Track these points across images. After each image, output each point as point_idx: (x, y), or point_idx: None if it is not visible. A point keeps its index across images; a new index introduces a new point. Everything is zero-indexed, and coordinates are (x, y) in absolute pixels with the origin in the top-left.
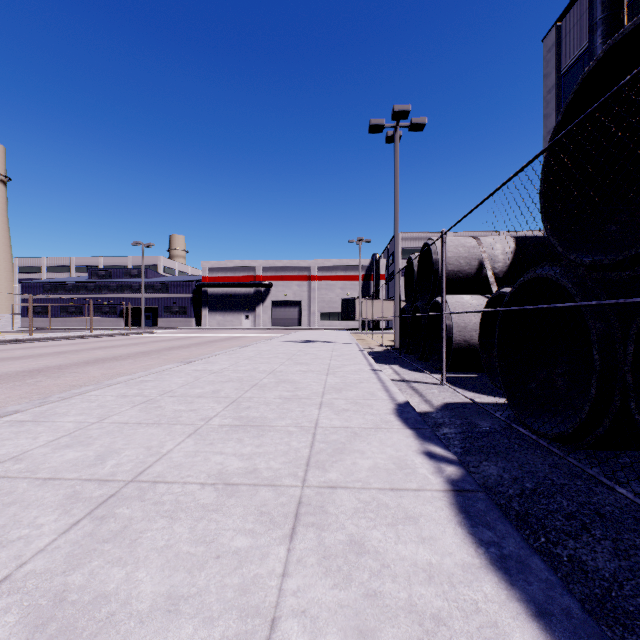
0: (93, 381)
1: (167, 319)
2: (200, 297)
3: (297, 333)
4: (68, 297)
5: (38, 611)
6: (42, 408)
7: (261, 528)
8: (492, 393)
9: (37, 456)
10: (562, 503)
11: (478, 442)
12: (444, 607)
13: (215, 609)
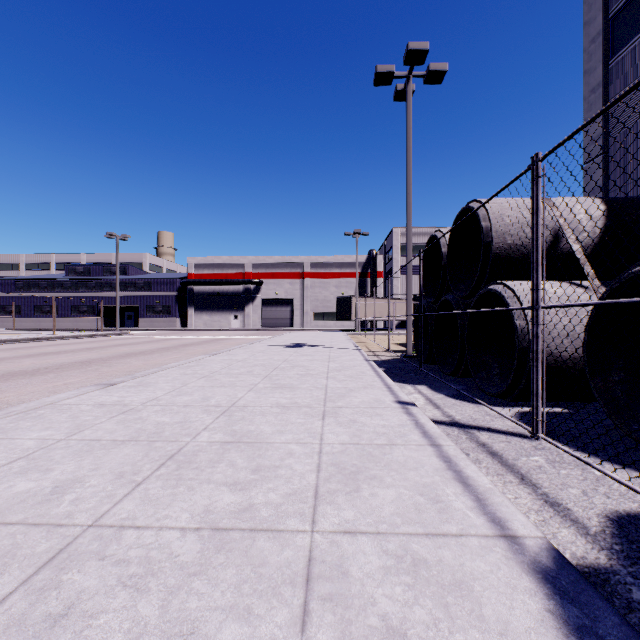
0: None
1: (150, 319)
2: (186, 295)
3: (287, 335)
4: (42, 295)
5: None
6: None
7: None
8: None
9: None
10: None
11: None
12: None
13: None
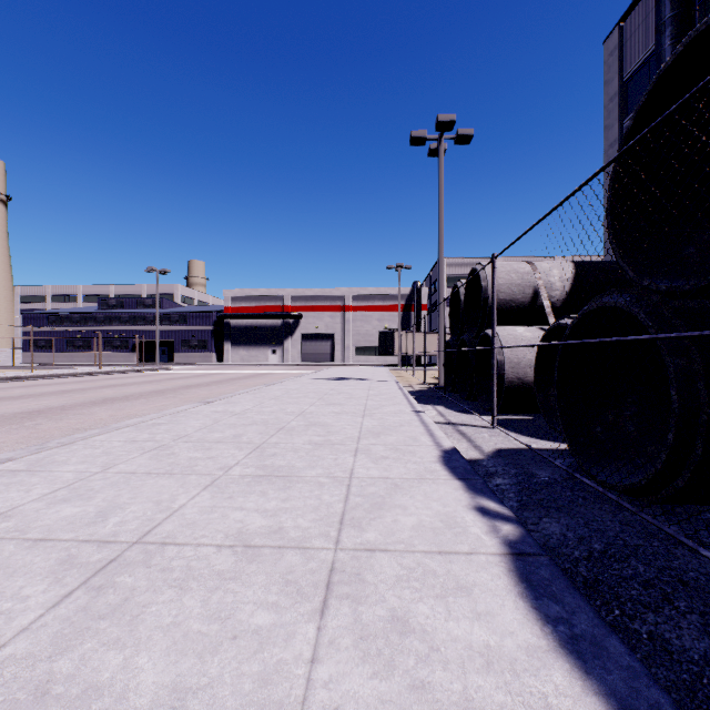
0: (100, 424)
1: (185, 354)
2: (222, 329)
3: (329, 370)
4: (75, 329)
5: (14, 708)
6: (39, 455)
7: (286, 601)
8: (550, 438)
9: (29, 512)
10: (638, 568)
11: (536, 495)
12: (507, 703)
13: (229, 705)
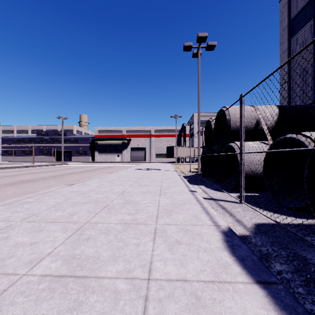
0: (1, 199)
1: (77, 157)
2: (94, 145)
3: (143, 164)
4: (25, 145)
5: None
6: None
7: None
8: (283, 212)
9: None
10: None
11: None
12: None
13: None
